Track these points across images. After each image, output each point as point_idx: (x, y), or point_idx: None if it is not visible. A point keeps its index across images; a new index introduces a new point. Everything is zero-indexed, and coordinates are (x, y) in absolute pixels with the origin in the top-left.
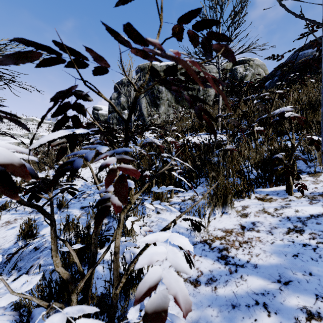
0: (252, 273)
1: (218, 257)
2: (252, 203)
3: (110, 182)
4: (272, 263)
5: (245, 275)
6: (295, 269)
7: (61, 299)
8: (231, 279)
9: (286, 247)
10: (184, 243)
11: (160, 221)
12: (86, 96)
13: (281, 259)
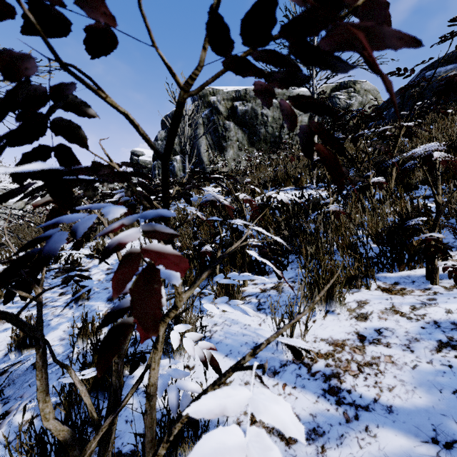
0: (384, 422)
1: (324, 389)
2: (373, 297)
3: (123, 284)
4: (418, 405)
5: (372, 426)
6: None
7: None
8: (350, 432)
9: (440, 376)
10: (285, 417)
11: (227, 324)
12: (81, 106)
13: (433, 398)
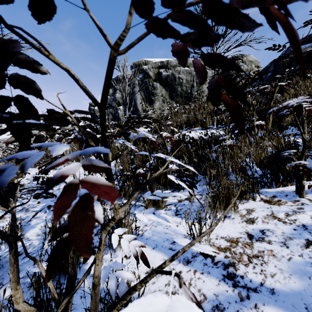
0: (269, 301)
1: (223, 275)
2: (258, 206)
3: (62, 211)
4: (293, 288)
5: (260, 304)
6: None
7: None
8: (243, 309)
9: (309, 266)
10: None
11: (154, 225)
12: (34, 65)
13: (304, 283)
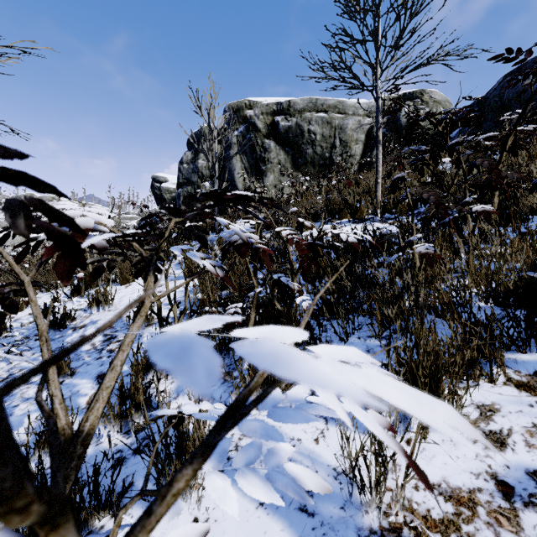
0: None
1: None
2: (504, 398)
3: None
4: None
5: None
6: None
7: None
8: None
9: None
10: None
11: None
12: None
13: None
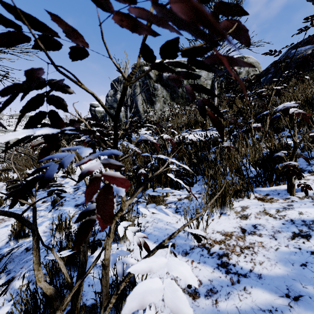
0: (256, 284)
1: (218, 264)
2: (252, 204)
3: (91, 195)
4: (278, 273)
5: (248, 287)
6: (305, 282)
7: (48, 310)
8: (234, 291)
9: (293, 255)
10: (186, 273)
11: (155, 222)
12: (65, 87)
13: (288, 269)
